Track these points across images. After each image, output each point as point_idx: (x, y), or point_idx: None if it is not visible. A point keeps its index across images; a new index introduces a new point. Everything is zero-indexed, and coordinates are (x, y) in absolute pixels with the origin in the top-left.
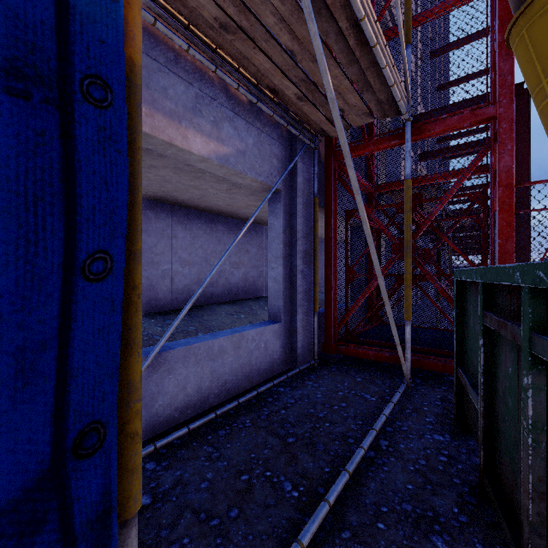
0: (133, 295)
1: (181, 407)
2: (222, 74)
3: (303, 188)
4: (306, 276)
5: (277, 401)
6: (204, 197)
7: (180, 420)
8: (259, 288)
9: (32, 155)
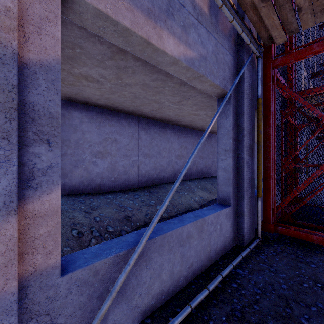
0: None
1: (157, 294)
2: None
3: (248, 92)
4: (249, 166)
5: (243, 288)
6: (160, 109)
7: (156, 307)
8: (193, 173)
9: None
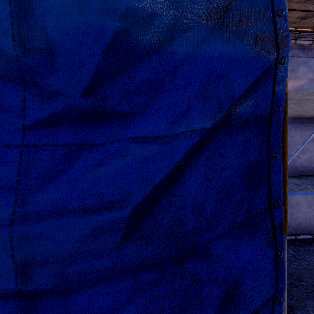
0: (285, 166)
1: None
2: (299, 42)
3: None
4: None
5: None
6: None
7: None
8: None
9: (268, 131)
